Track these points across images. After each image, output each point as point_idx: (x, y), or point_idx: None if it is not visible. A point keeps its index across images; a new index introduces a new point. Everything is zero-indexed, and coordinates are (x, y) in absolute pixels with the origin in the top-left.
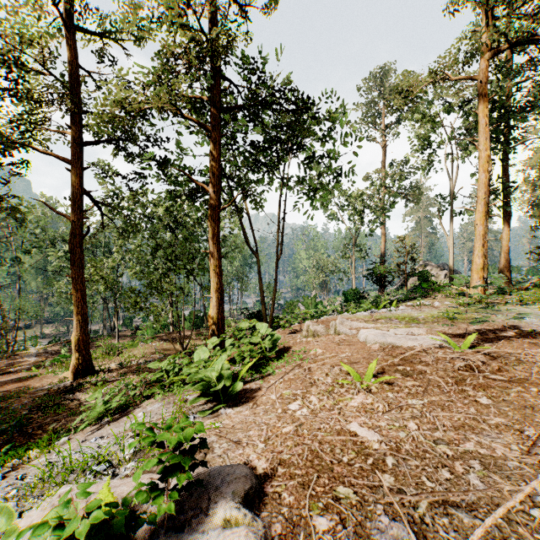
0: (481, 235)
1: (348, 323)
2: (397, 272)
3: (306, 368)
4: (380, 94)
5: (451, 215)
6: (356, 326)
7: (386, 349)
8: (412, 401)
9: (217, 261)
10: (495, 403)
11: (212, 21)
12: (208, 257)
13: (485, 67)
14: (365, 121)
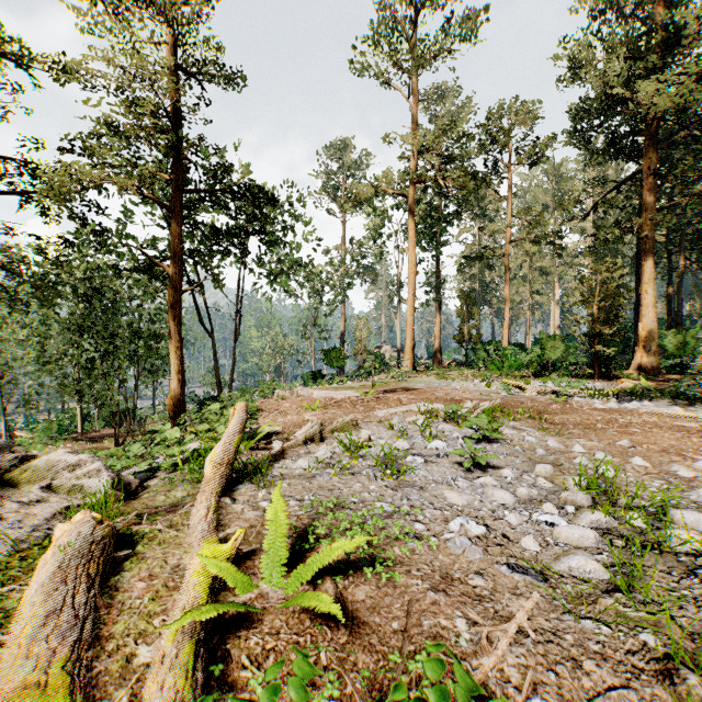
0: (410, 324)
1: (306, 390)
2: (354, 354)
3: (282, 409)
4: (340, 167)
5: (399, 301)
6: (312, 392)
7: (327, 399)
8: (332, 410)
9: (178, 344)
10: (365, 408)
11: (175, 103)
12: (154, 338)
13: (413, 190)
14: (325, 192)
